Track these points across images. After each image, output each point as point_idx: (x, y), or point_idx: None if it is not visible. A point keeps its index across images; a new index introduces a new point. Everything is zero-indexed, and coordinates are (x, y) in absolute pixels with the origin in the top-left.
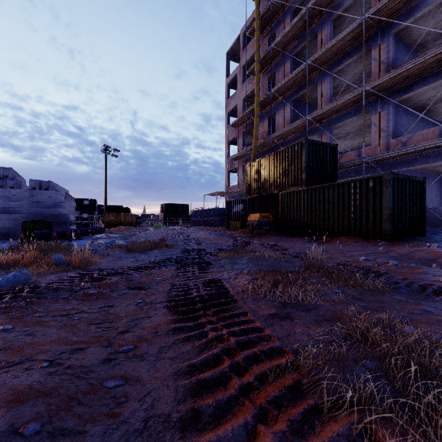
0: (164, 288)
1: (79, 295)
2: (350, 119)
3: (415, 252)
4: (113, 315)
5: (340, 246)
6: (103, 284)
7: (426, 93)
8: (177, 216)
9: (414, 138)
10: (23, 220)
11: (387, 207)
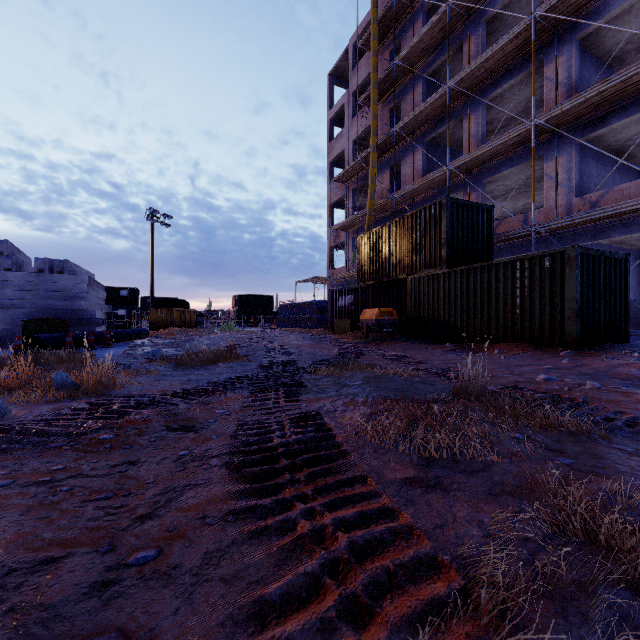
0: (227, 428)
1: (81, 442)
2: (512, 169)
3: (620, 367)
4: (133, 482)
5: (502, 357)
6: (128, 421)
7: (626, 129)
8: (257, 313)
9: (609, 196)
10: (26, 318)
11: (572, 298)
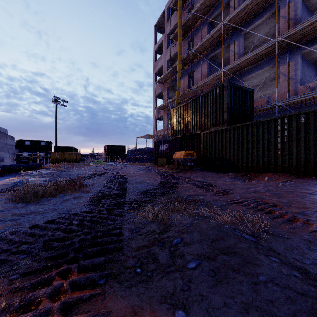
0: None
1: None
2: (260, 71)
3: None
4: None
5: (280, 185)
6: None
7: None
8: (117, 154)
9: None
10: None
11: None
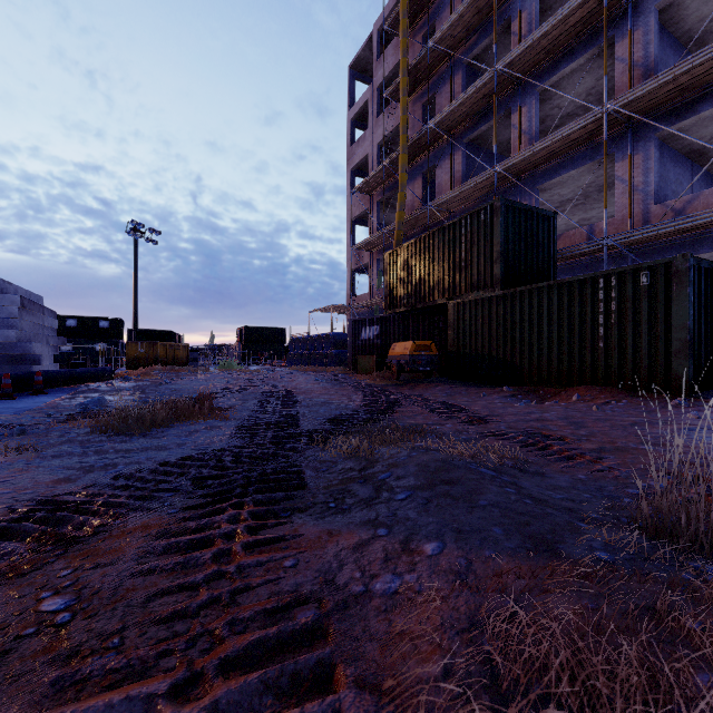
0: None
1: None
2: (573, 172)
3: None
4: None
5: (593, 408)
6: None
7: None
8: (266, 348)
9: (699, 201)
10: None
11: (683, 326)
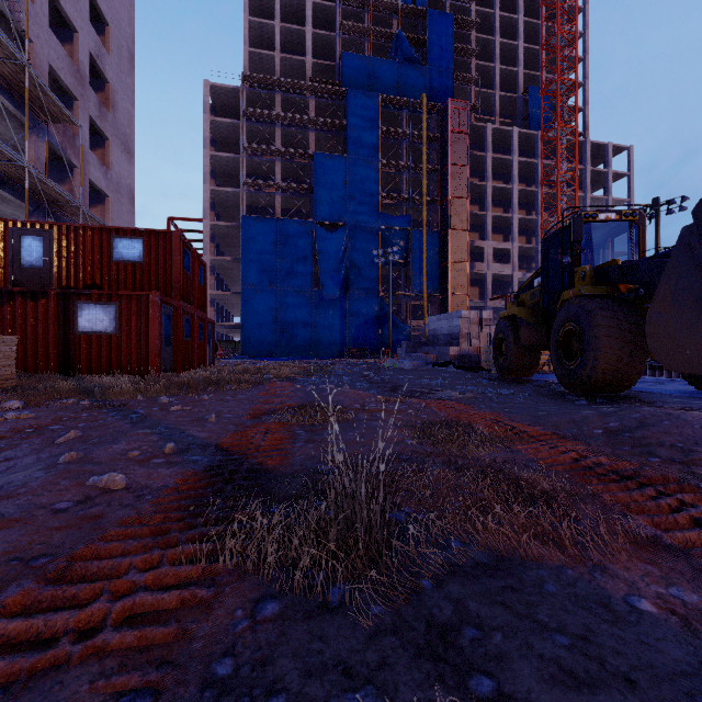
0: None
1: None
2: None
3: None
4: None
5: None
6: None
7: None
8: None
9: None
10: None
11: None
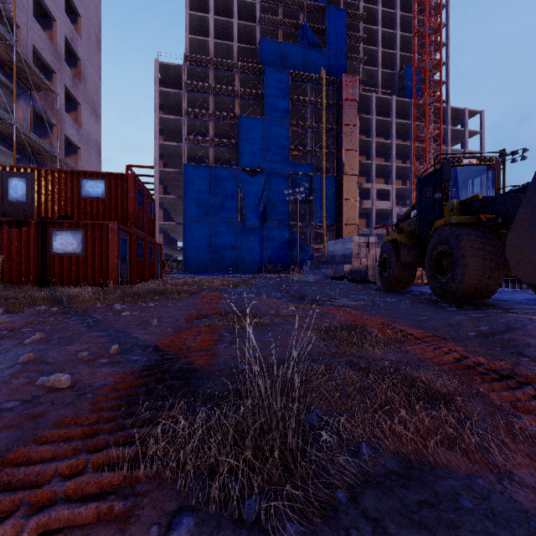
0: None
1: None
2: None
3: None
4: None
5: None
6: None
7: None
8: None
9: None
10: None
11: None
